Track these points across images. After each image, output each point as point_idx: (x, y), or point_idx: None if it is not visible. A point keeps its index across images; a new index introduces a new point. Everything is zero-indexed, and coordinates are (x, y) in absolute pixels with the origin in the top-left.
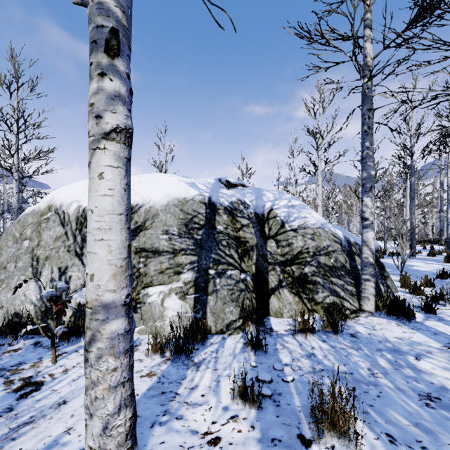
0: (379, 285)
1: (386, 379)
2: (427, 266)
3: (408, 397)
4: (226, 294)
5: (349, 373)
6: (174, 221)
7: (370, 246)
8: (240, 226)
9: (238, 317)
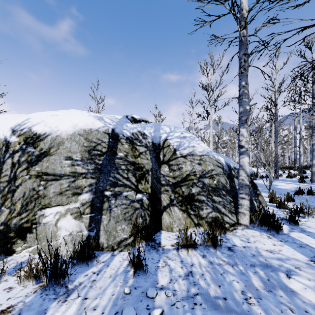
0: (253, 201)
1: (259, 306)
2: (287, 185)
3: None
4: (119, 213)
5: (222, 297)
6: (78, 149)
7: (245, 169)
8: (138, 153)
9: (129, 234)
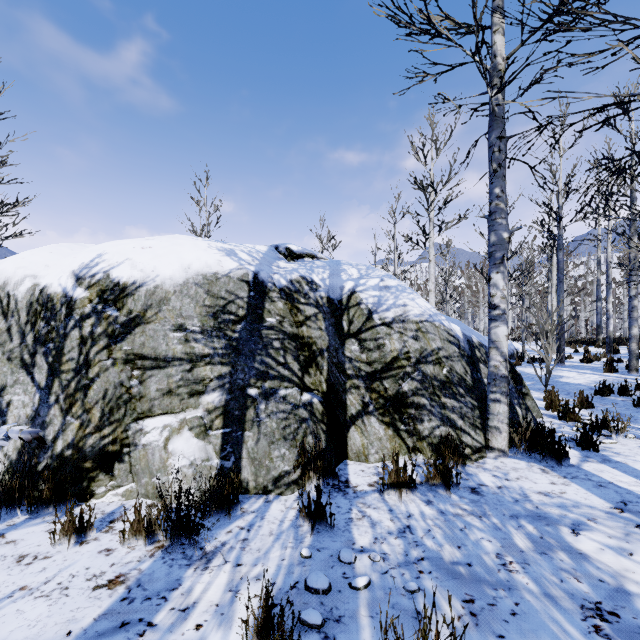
0: (515, 407)
1: (526, 574)
2: (580, 376)
3: (563, 614)
4: (274, 428)
5: (465, 563)
6: (194, 310)
7: (501, 348)
8: (303, 317)
9: (294, 465)
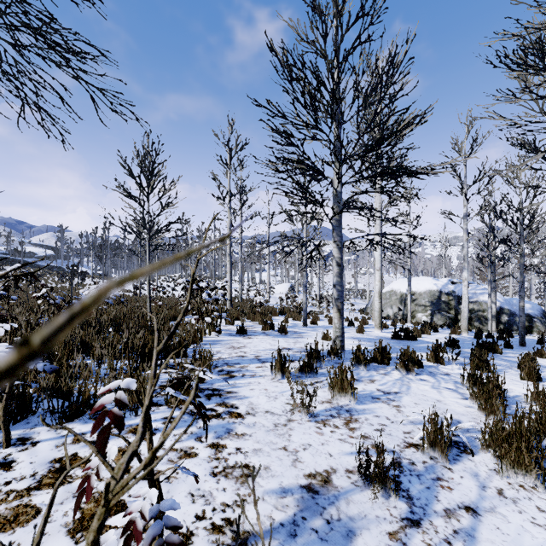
0: (513, 326)
1: None
2: None
3: None
4: (439, 318)
5: None
6: (427, 297)
7: (493, 310)
8: (450, 299)
9: (442, 324)
